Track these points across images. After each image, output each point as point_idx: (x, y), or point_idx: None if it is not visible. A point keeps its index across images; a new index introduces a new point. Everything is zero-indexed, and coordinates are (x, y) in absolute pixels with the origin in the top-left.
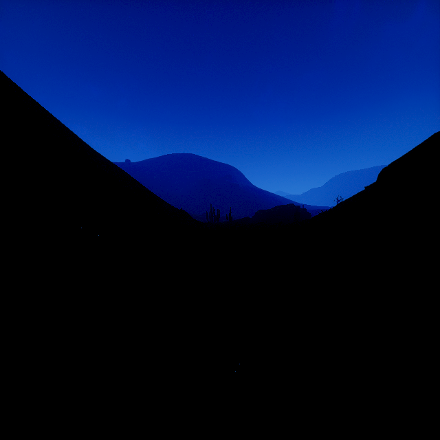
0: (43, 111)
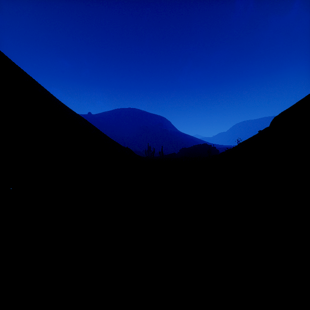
0: (27, 77)
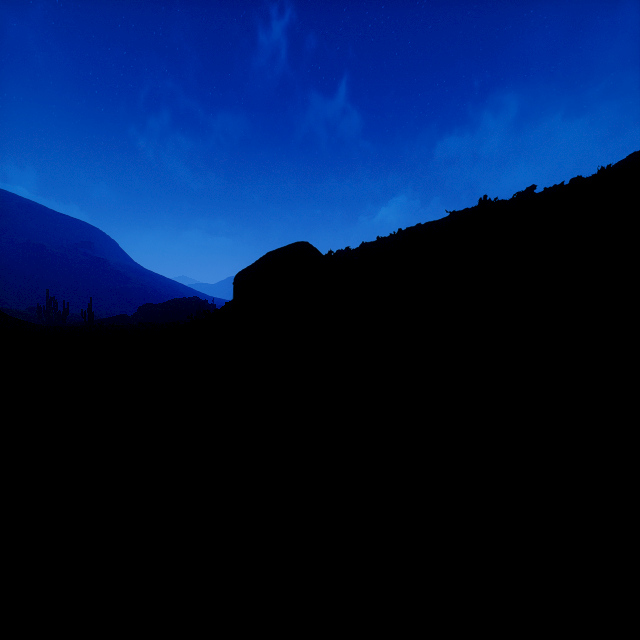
0: None
